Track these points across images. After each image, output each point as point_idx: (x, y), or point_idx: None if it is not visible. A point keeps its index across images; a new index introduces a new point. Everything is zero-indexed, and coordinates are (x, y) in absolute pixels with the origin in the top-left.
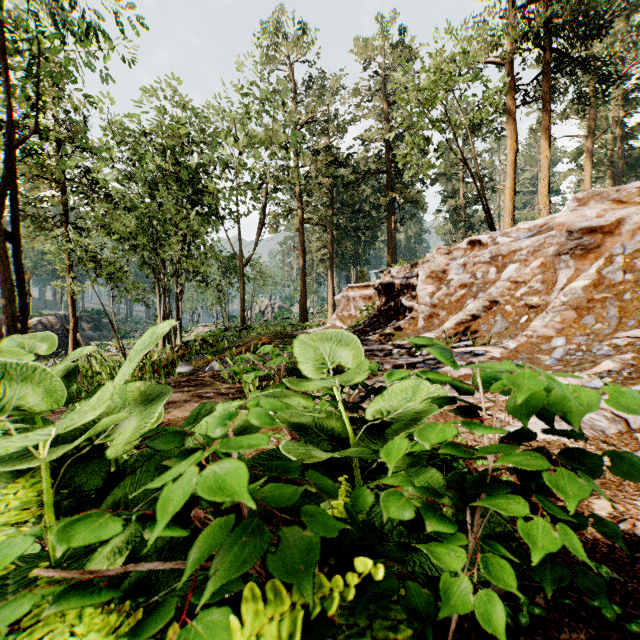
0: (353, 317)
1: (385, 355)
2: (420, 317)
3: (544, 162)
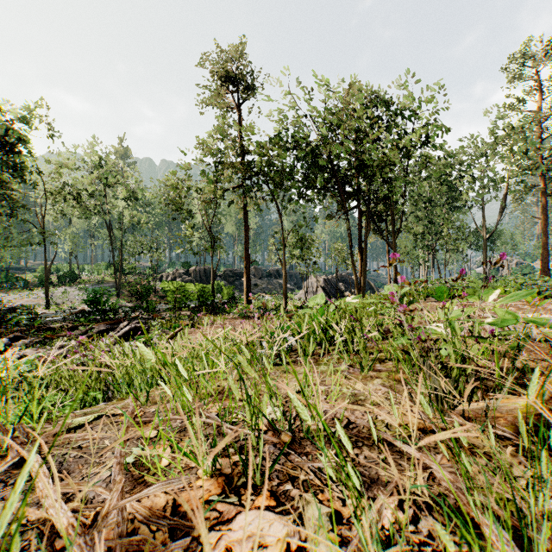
0: None
1: None
2: None
3: None
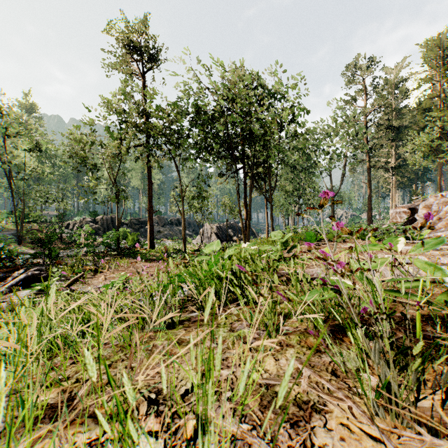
0: (398, 222)
1: None
2: (418, 222)
3: None
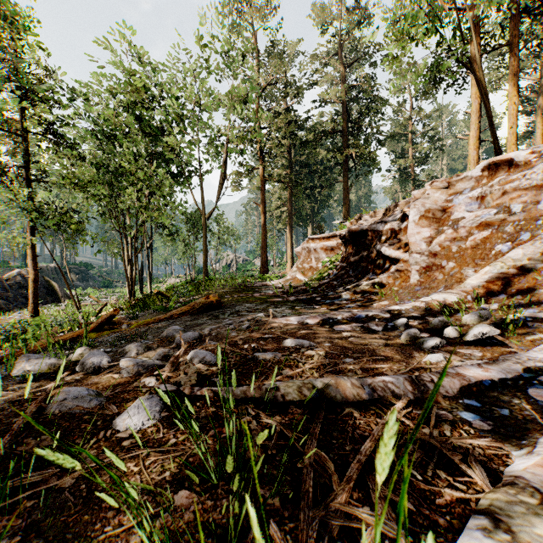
0: (314, 269)
1: (386, 330)
2: (413, 269)
3: (511, 109)
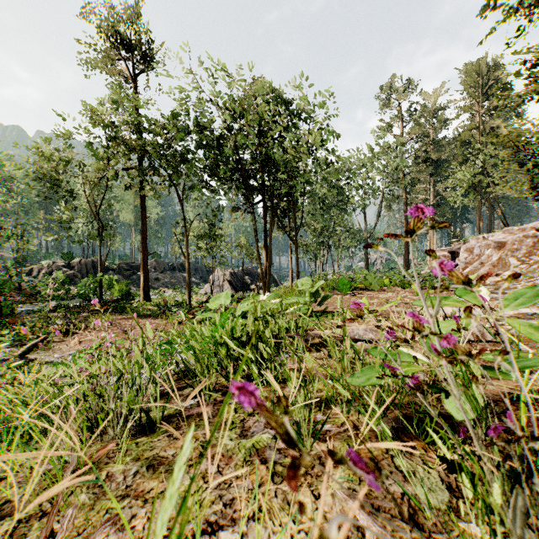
0: None
1: None
2: (460, 268)
3: None
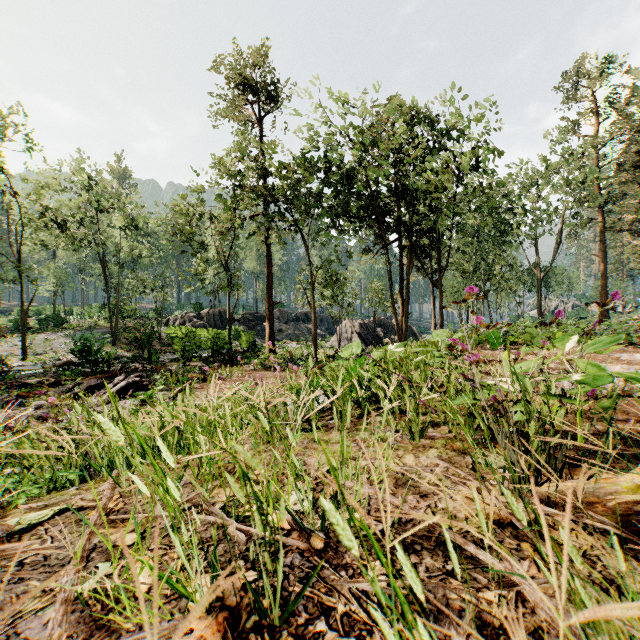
0: None
1: None
2: None
3: None
